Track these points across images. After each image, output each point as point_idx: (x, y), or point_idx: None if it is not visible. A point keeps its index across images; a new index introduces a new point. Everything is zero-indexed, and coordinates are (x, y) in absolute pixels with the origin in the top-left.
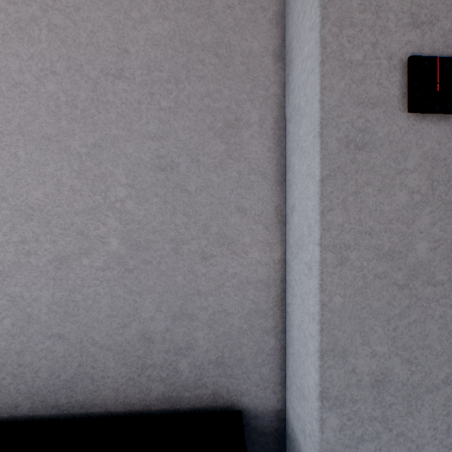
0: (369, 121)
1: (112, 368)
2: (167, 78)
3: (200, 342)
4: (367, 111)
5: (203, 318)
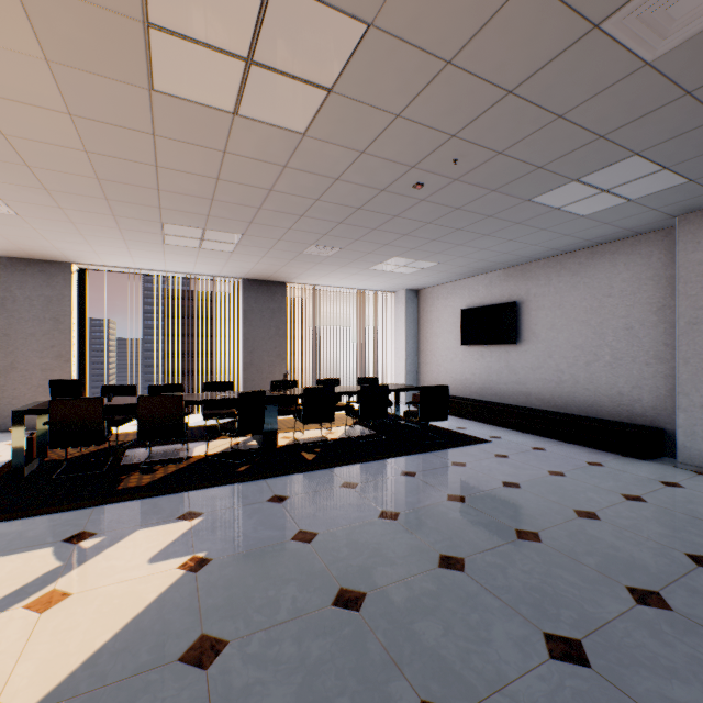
0: (698, 314)
1: (606, 403)
2: (628, 294)
3: (644, 398)
4: (697, 311)
5: (645, 389)
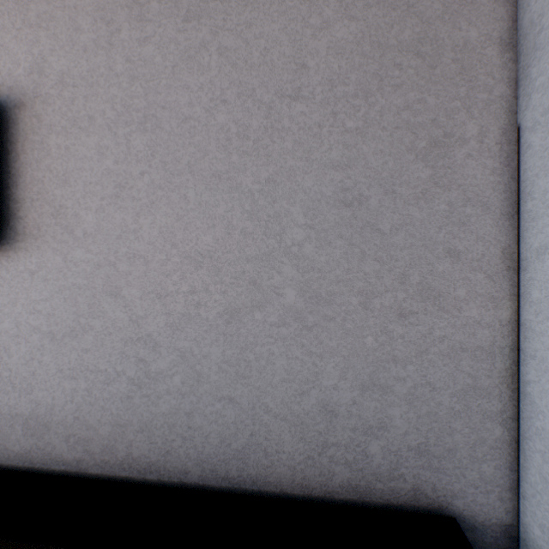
0: None
1: (288, 442)
2: (353, 92)
3: (395, 421)
4: None
5: (400, 392)
